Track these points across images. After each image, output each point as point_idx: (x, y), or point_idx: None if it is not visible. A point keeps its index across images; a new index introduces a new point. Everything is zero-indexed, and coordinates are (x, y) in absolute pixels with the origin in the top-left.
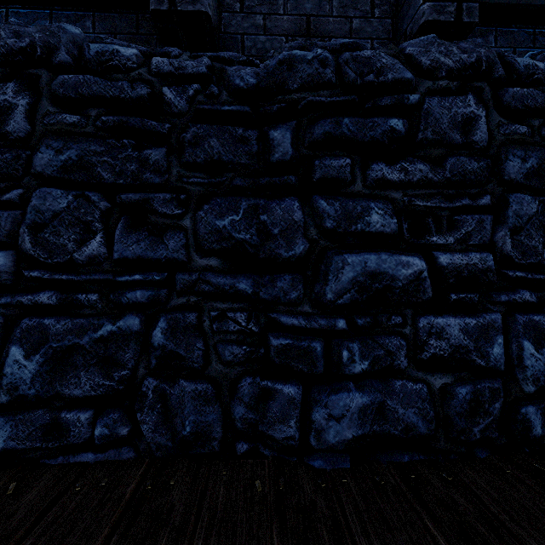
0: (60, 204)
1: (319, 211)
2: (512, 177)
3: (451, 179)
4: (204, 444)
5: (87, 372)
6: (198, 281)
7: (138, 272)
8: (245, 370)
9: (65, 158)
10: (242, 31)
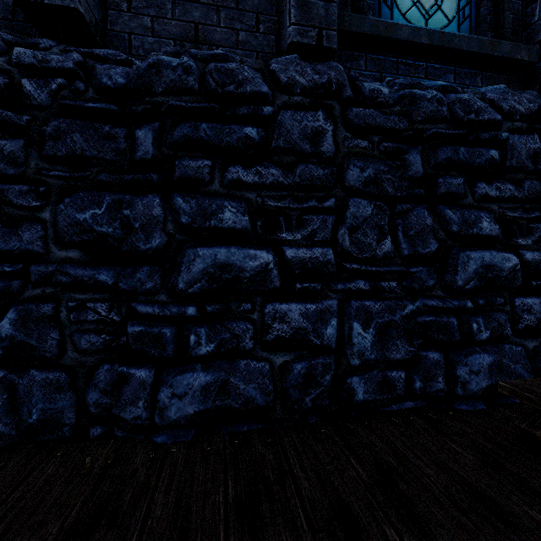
0: None
1: (176, 208)
2: (351, 184)
3: (300, 183)
4: (54, 430)
5: None
6: (55, 272)
7: None
8: (105, 357)
9: None
10: (129, 31)
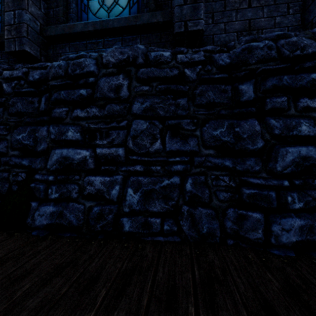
0: (144, 127)
1: (270, 125)
2: None
3: None
4: (212, 238)
5: (158, 201)
6: (205, 161)
7: (177, 157)
8: (229, 204)
9: (144, 106)
10: (212, 33)
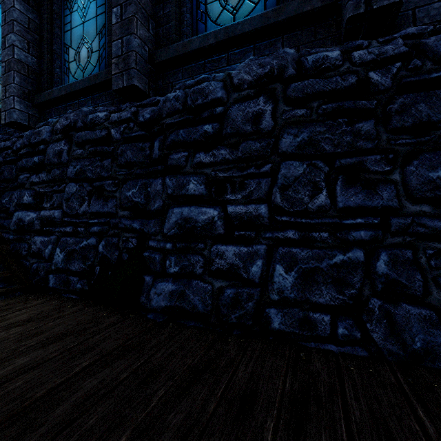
0: (299, 171)
1: None
2: None
3: None
4: (433, 360)
5: (326, 287)
6: (413, 224)
7: (357, 217)
8: None
9: (299, 140)
10: (413, 6)
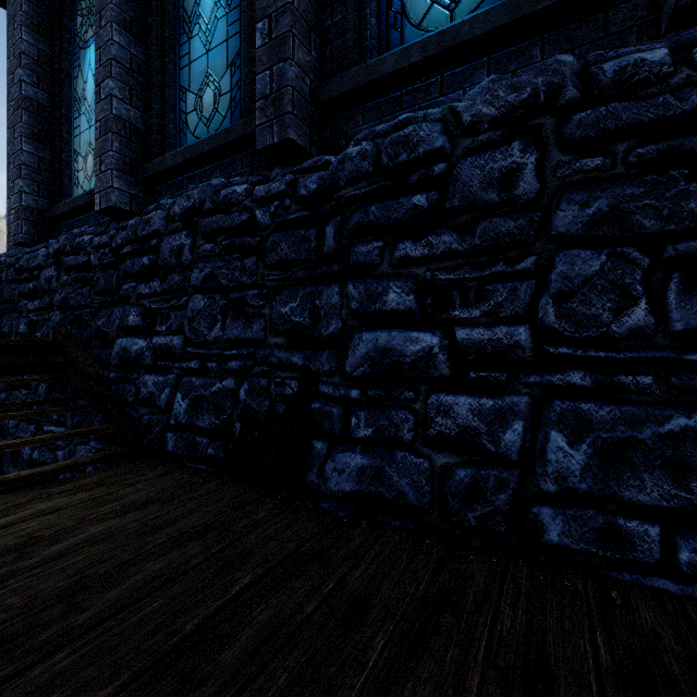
0: (592, 267)
1: None
2: None
3: None
4: None
5: (651, 475)
6: None
7: None
8: None
9: (592, 212)
10: None
